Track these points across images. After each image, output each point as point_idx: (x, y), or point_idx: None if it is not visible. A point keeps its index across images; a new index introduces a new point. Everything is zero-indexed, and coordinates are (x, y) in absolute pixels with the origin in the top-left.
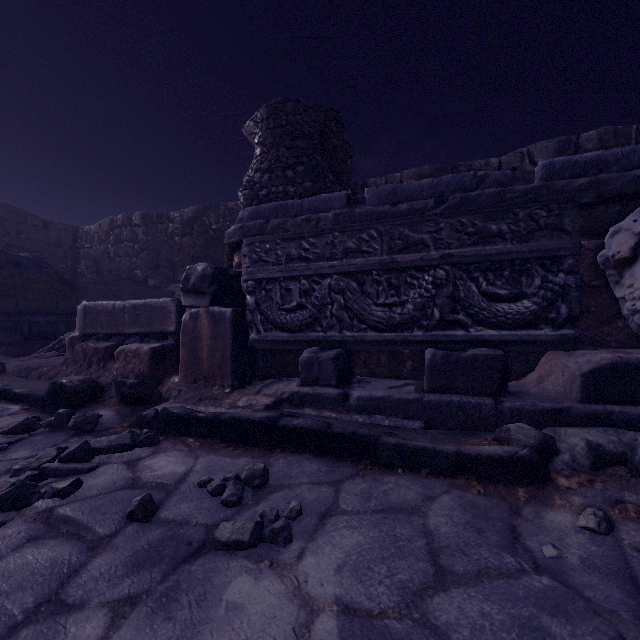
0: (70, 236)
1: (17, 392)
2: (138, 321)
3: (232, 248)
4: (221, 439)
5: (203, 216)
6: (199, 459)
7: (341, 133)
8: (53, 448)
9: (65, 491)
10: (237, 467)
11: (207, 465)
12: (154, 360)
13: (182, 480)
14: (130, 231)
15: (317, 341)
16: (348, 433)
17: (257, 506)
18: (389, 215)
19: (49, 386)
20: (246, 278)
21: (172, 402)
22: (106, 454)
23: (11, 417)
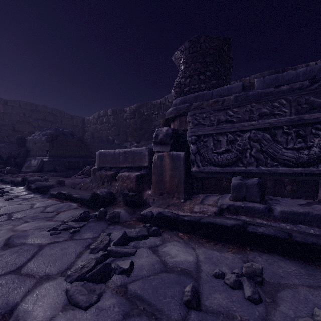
0: (81, 122)
1: (74, 196)
2: (127, 160)
3: (169, 120)
4: (201, 235)
5: (140, 109)
6: (196, 250)
7: (229, 52)
8: (105, 233)
9: (128, 271)
10: (228, 261)
11: (205, 256)
12: (138, 181)
13: (198, 269)
14: (107, 118)
15: (240, 172)
16: (311, 243)
17: (277, 306)
18: (274, 94)
19: (91, 194)
20: (190, 135)
21: (155, 206)
22: (136, 241)
23: (74, 210)
